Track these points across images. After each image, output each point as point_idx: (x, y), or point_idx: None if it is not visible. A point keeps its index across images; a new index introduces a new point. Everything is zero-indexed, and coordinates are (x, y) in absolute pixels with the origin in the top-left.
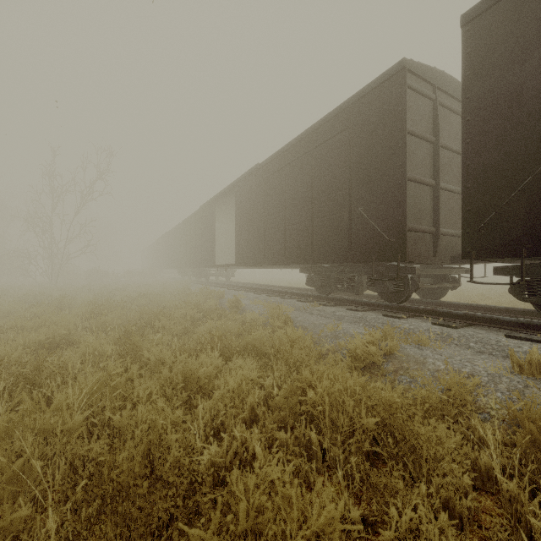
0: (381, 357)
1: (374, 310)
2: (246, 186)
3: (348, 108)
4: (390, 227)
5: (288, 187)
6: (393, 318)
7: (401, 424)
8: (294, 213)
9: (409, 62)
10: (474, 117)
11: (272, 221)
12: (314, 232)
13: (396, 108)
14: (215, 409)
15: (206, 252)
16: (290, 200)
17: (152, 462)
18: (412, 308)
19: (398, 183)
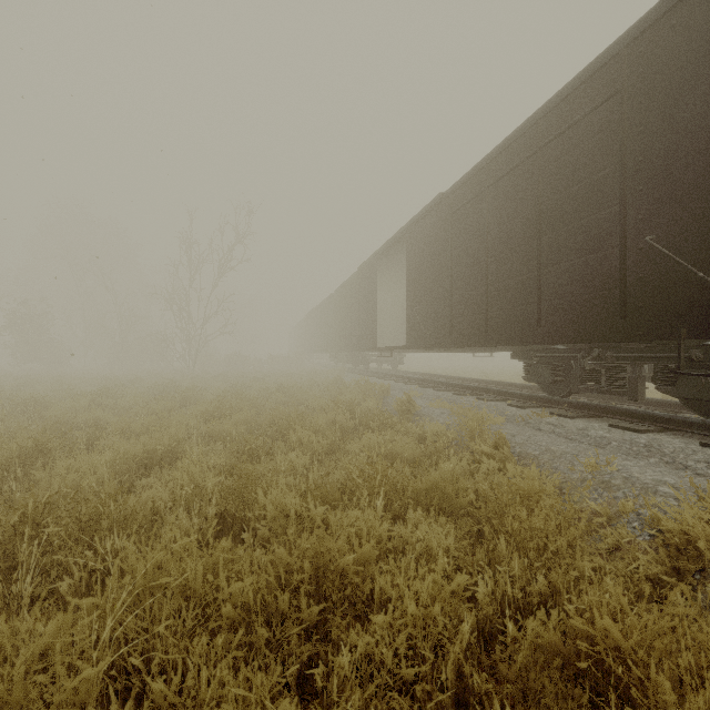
0: None
1: (671, 431)
2: (422, 230)
3: (618, 56)
4: None
5: (492, 221)
6: None
7: None
8: (503, 262)
9: None
10: None
11: (464, 279)
12: (543, 289)
13: None
14: (374, 655)
15: (365, 330)
16: (495, 242)
17: None
18: None
19: None
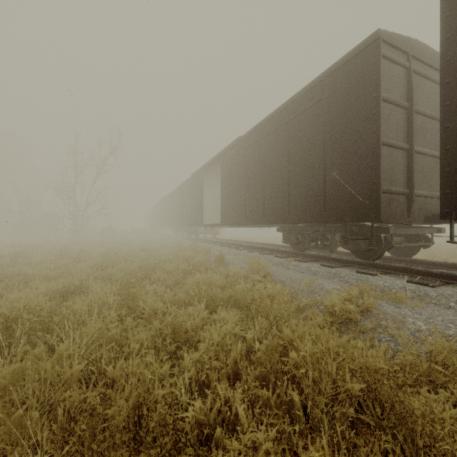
0: (358, 313)
1: (347, 266)
2: (229, 156)
3: (323, 81)
4: (364, 190)
5: (266, 155)
6: (366, 274)
7: (389, 392)
8: (272, 178)
9: (383, 32)
10: (454, 79)
11: (252, 186)
12: (290, 195)
13: (371, 77)
14: (200, 361)
15: (196, 213)
16: (268, 167)
17: (141, 415)
18: (385, 266)
19: (372, 148)
